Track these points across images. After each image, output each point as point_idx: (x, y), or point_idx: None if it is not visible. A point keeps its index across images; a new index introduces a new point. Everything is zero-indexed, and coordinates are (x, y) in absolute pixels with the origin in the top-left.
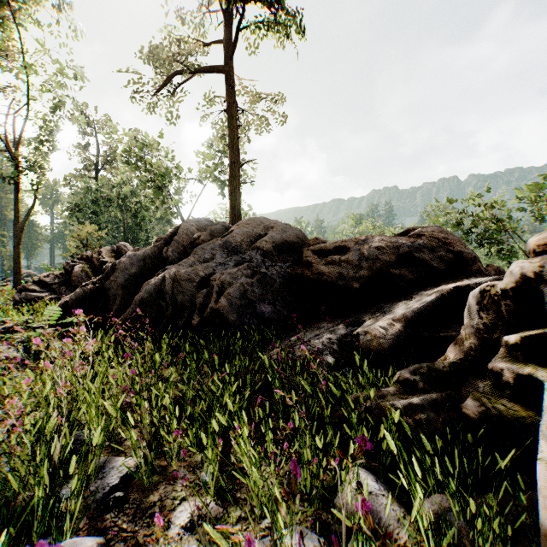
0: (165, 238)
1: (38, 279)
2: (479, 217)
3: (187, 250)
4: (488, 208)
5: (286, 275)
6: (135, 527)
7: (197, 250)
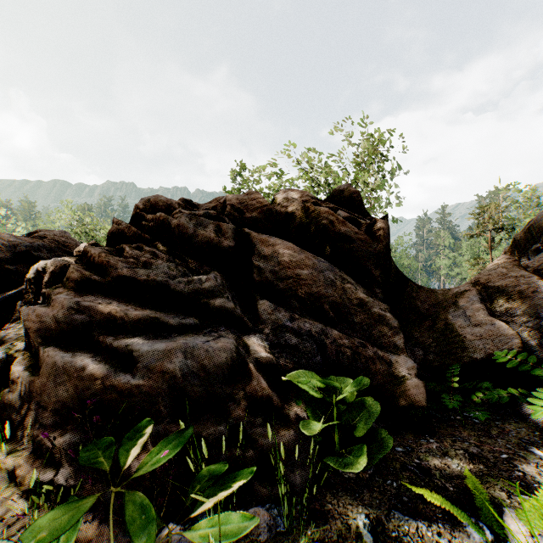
0: None
1: None
2: None
3: None
4: None
5: None
6: None
7: None
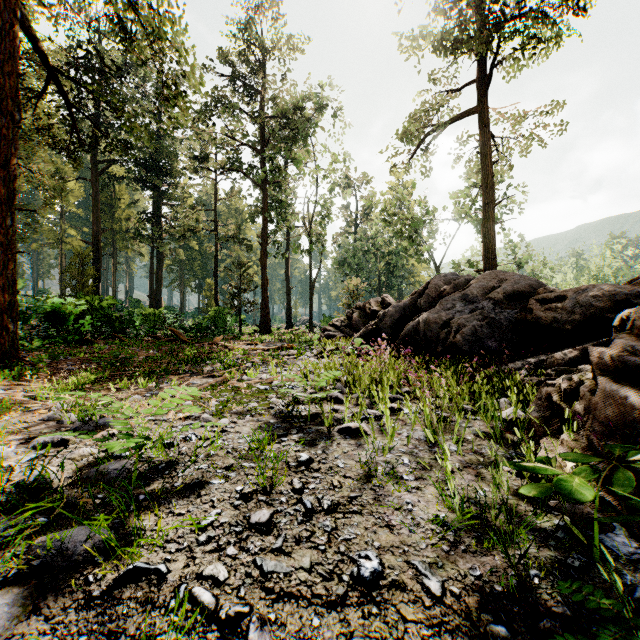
0: (418, 291)
1: (331, 323)
2: None
3: (435, 301)
4: None
5: (514, 319)
6: (412, 400)
7: (442, 302)
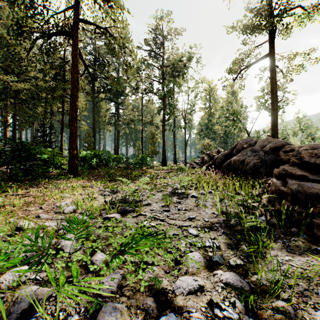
0: (233, 147)
1: (194, 161)
2: None
3: (240, 151)
4: None
5: (273, 159)
6: None
7: (241, 152)
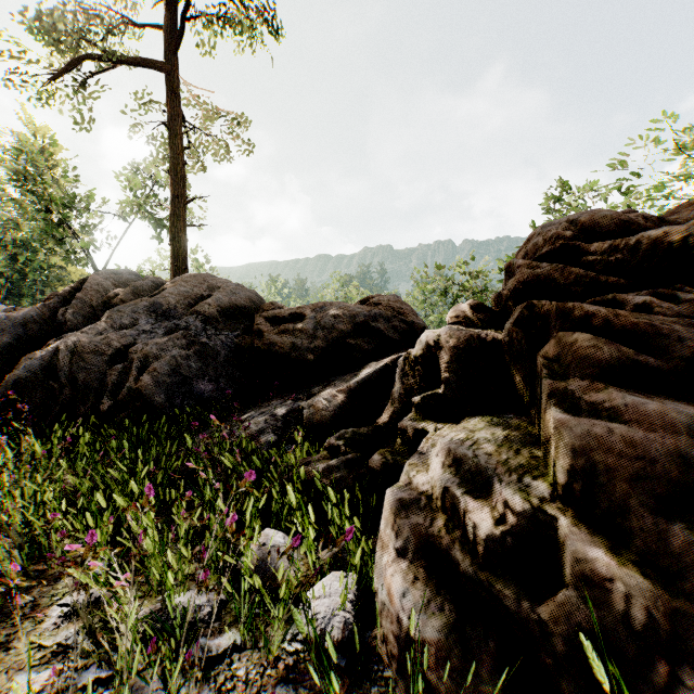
0: (62, 294)
1: None
2: (463, 287)
3: (98, 313)
4: (472, 277)
5: (234, 346)
6: None
7: (111, 313)
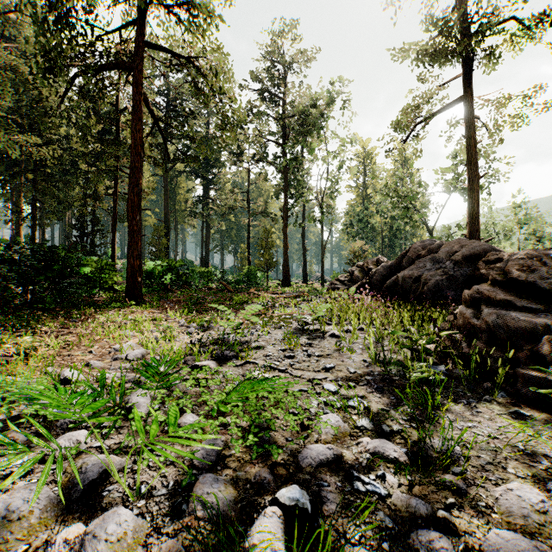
0: (402, 254)
1: (337, 278)
2: None
3: (414, 261)
4: None
5: (468, 275)
6: None
7: (416, 262)
